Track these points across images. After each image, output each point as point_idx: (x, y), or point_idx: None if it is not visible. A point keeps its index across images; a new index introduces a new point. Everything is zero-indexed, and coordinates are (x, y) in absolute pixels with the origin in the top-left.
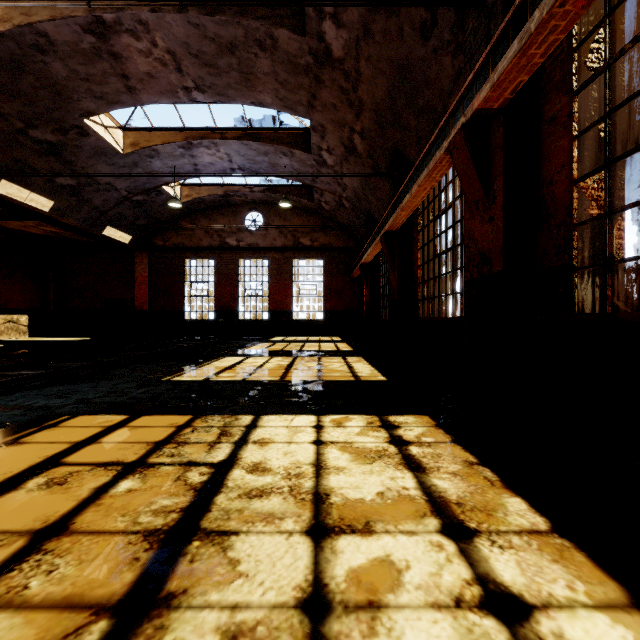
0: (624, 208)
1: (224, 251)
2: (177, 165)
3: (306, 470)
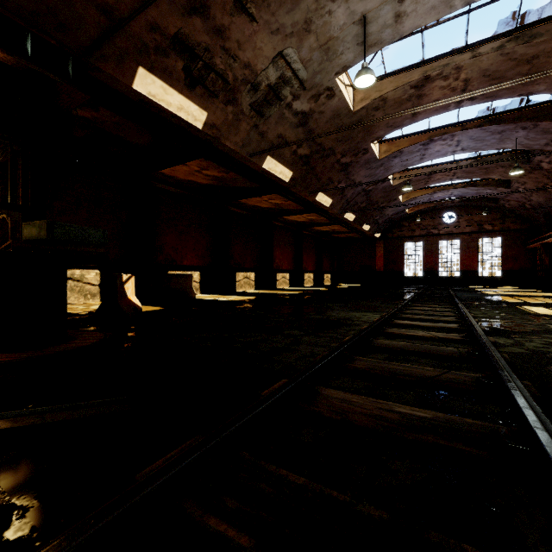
0: None
1: (429, 237)
2: (420, 200)
3: None
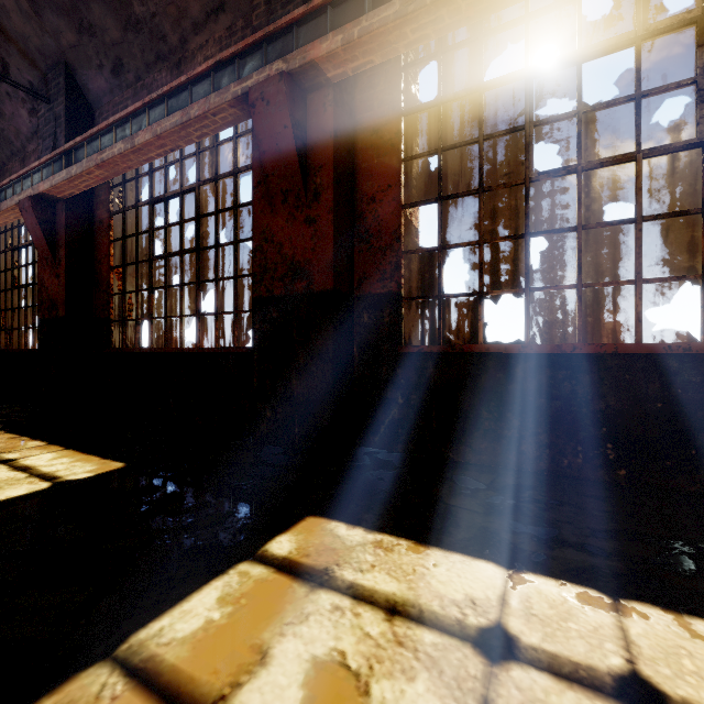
0: (130, 292)
1: None
2: None
3: None
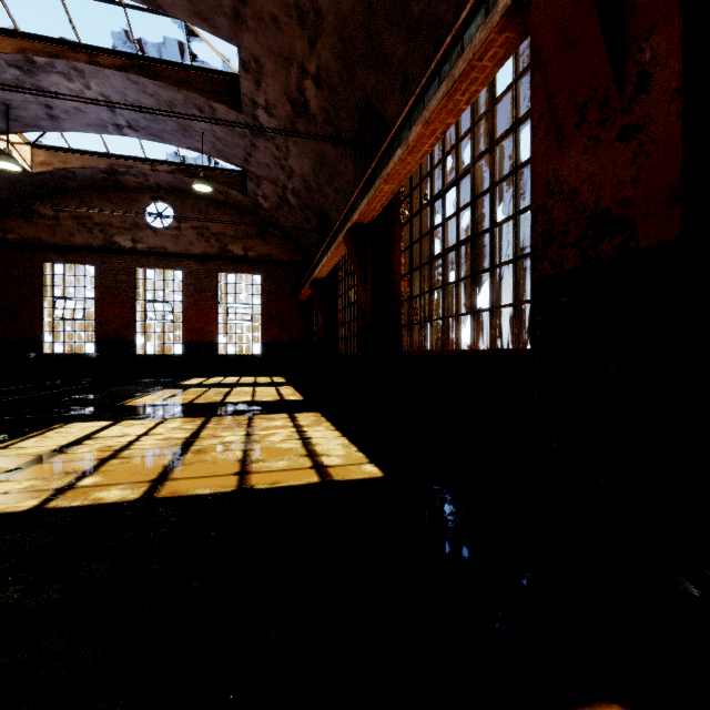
0: None
1: (111, 254)
2: (12, 101)
3: None
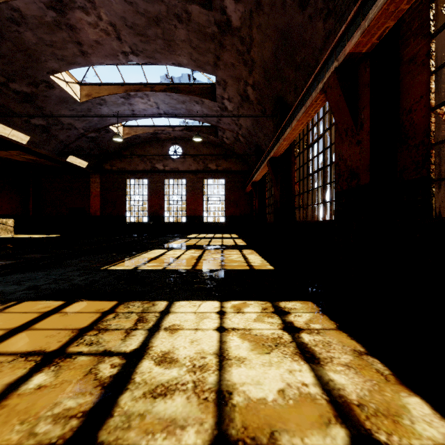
0: None
1: (154, 173)
2: (119, 111)
3: (210, 361)
